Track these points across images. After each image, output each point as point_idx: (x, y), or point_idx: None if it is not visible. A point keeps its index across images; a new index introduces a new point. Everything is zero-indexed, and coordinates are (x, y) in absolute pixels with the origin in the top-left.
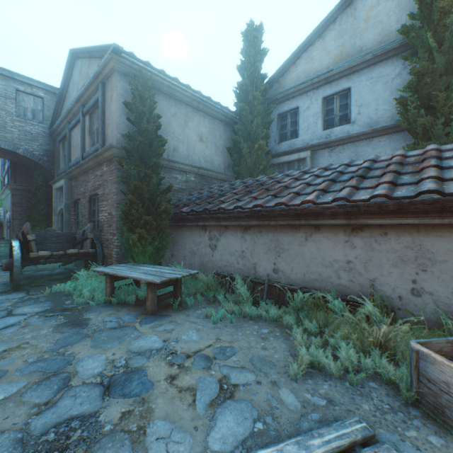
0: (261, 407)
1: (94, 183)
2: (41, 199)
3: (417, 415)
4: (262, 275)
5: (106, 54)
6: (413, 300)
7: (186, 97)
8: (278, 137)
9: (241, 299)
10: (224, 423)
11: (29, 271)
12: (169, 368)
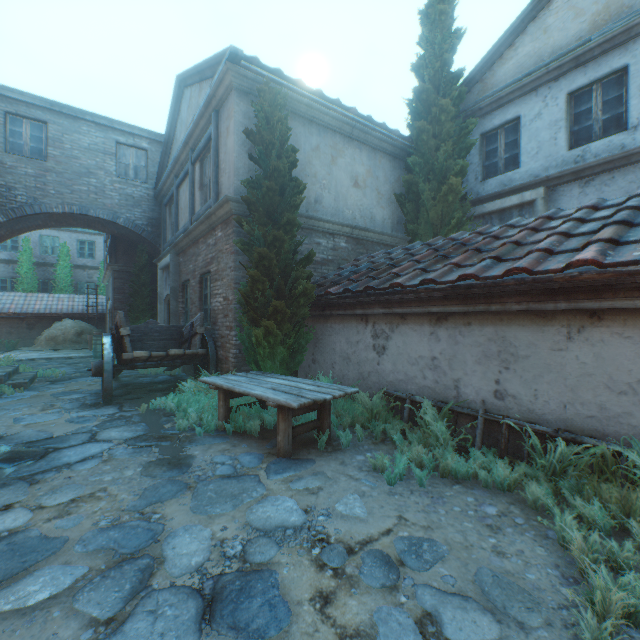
0: None
1: (206, 256)
2: (145, 283)
3: None
4: (472, 401)
5: (220, 65)
6: None
7: (333, 119)
8: (481, 172)
9: (434, 442)
10: None
11: (128, 377)
12: (317, 574)
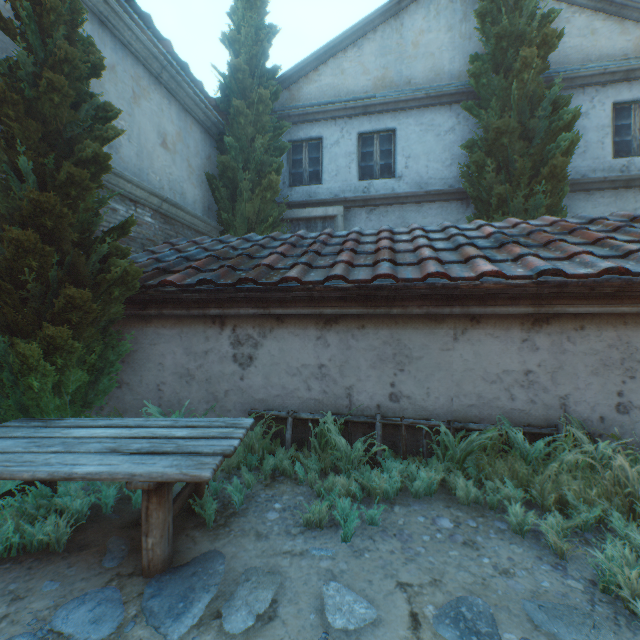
0: None
1: None
2: None
3: None
4: (367, 408)
5: None
6: (618, 420)
7: (138, 41)
8: (289, 178)
9: (343, 462)
10: None
11: None
12: None
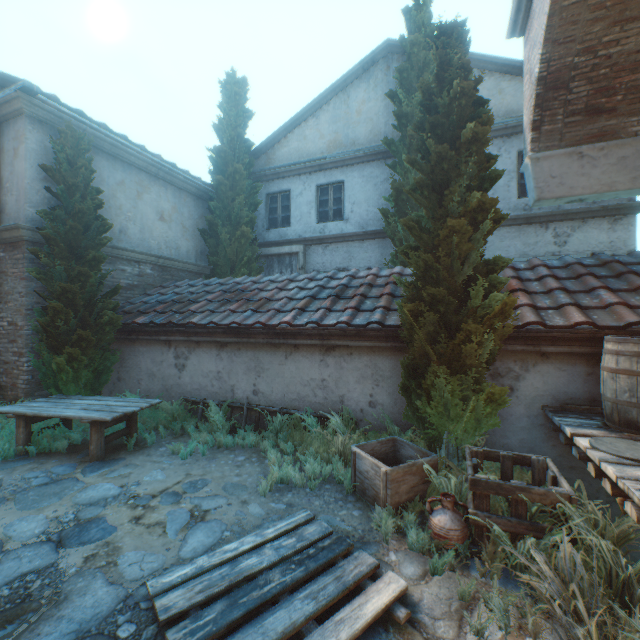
0: (231, 521)
1: None
2: None
3: (352, 500)
4: (242, 398)
5: (8, 88)
6: (370, 411)
7: (140, 160)
8: (267, 222)
9: (217, 428)
10: (195, 539)
11: None
12: (133, 511)
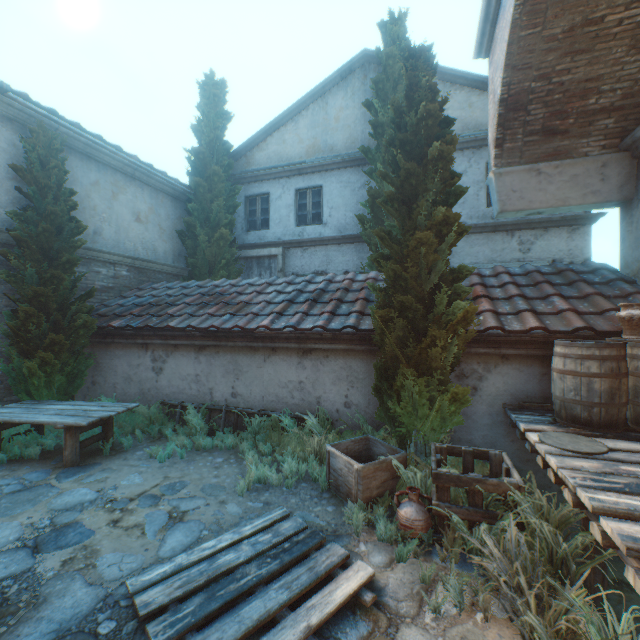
0: (209, 521)
1: None
2: None
3: (326, 497)
4: (220, 401)
5: None
6: (346, 412)
7: (115, 160)
8: (246, 224)
9: (195, 431)
10: (174, 539)
11: None
12: (110, 514)
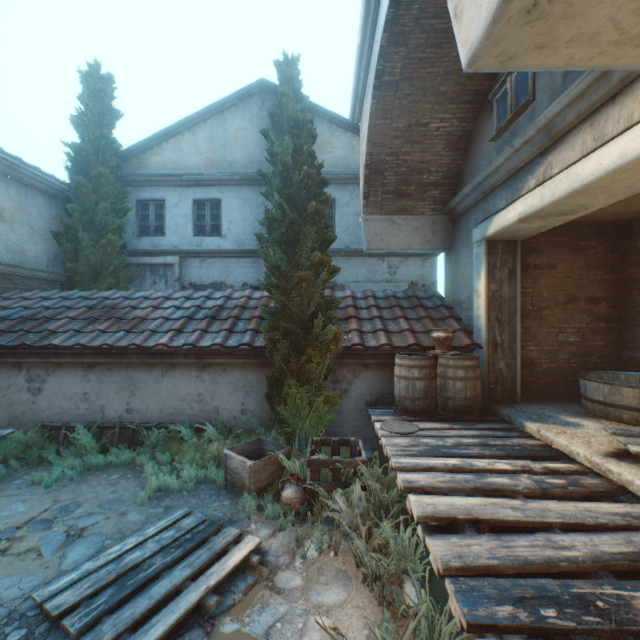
0: (111, 532)
1: None
2: None
3: (224, 493)
4: (114, 418)
5: None
6: (242, 418)
7: None
8: (138, 229)
9: (85, 451)
10: (76, 553)
11: None
12: None
